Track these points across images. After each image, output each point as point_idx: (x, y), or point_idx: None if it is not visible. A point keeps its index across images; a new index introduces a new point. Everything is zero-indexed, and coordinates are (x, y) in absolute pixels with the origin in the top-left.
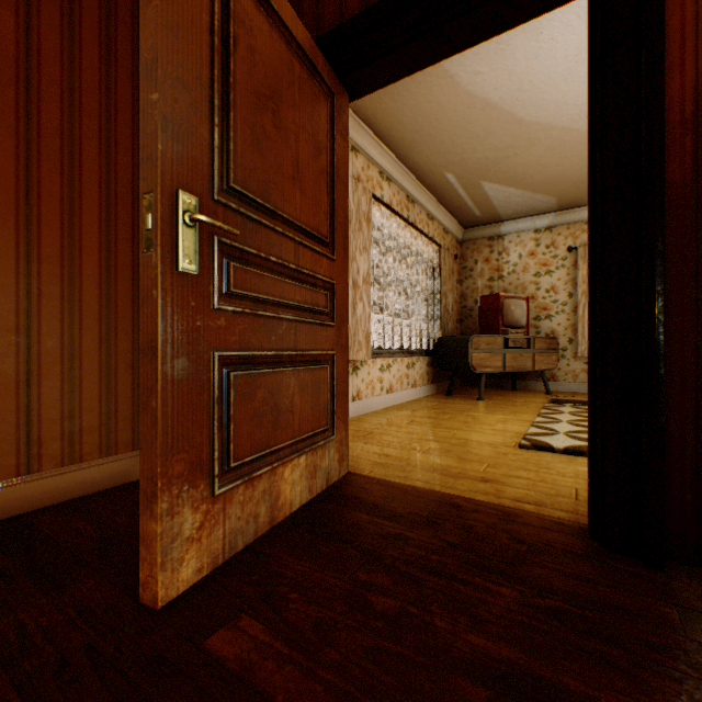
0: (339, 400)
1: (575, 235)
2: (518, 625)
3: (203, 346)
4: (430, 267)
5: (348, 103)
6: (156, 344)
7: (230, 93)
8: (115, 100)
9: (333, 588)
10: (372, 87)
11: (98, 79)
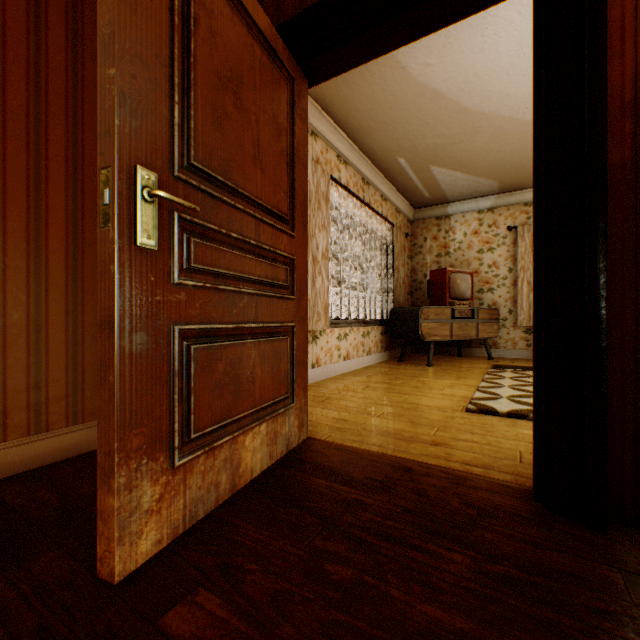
0: (299, 370)
1: (514, 215)
2: (471, 594)
3: (163, 320)
4: (384, 243)
5: (307, 88)
6: (113, 319)
7: (191, 72)
8: (82, 80)
9: (291, 557)
10: (330, 73)
11: (64, 60)
